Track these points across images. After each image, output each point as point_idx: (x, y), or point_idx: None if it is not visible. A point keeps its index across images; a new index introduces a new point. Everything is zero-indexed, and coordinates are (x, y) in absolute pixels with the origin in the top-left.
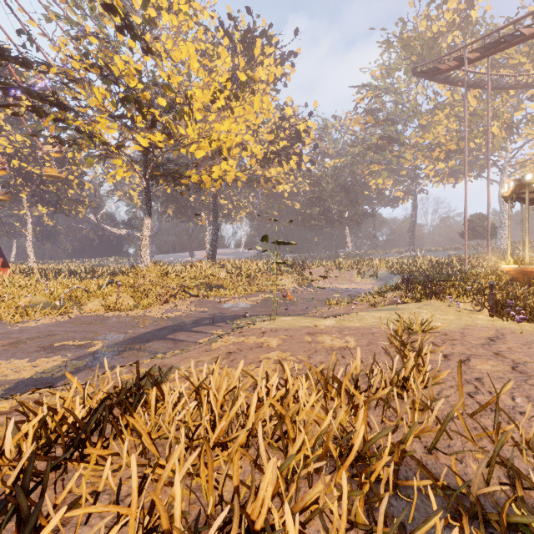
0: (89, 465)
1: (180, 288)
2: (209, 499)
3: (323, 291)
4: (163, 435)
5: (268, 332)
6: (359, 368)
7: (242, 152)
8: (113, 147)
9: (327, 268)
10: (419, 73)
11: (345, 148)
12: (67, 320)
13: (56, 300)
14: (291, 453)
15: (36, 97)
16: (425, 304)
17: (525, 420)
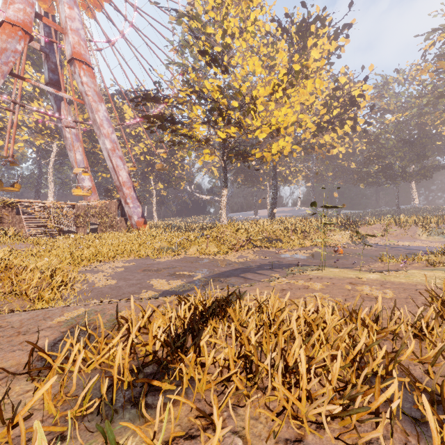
0: (210, 329)
1: (247, 240)
2: (267, 354)
3: (378, 247)
4: (244, 322)
5: (314, 279)
6: (379, 309)
7: (297, 128)
8: (204, 142)
9: (385, 225)
10: None
11: (410, 101)
12: (179, 259)
13: (173, 246)
14: (311, 340)
15: (162, 120)
16: None
17: None
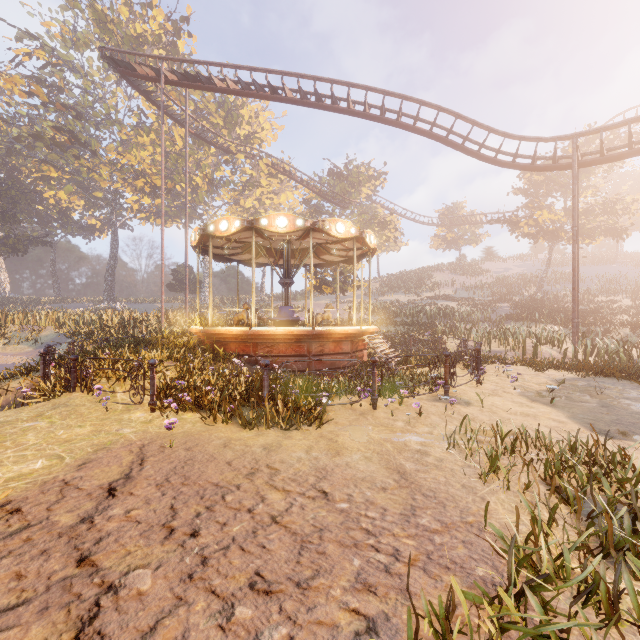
0: None
1: None
2: None
3: None
4: None
5: None
6: None
7: None
8: None
9: None
10: (109, 60)
11: None
12: None
13: None
14: None
15: None
16: (54, 406)
17: None
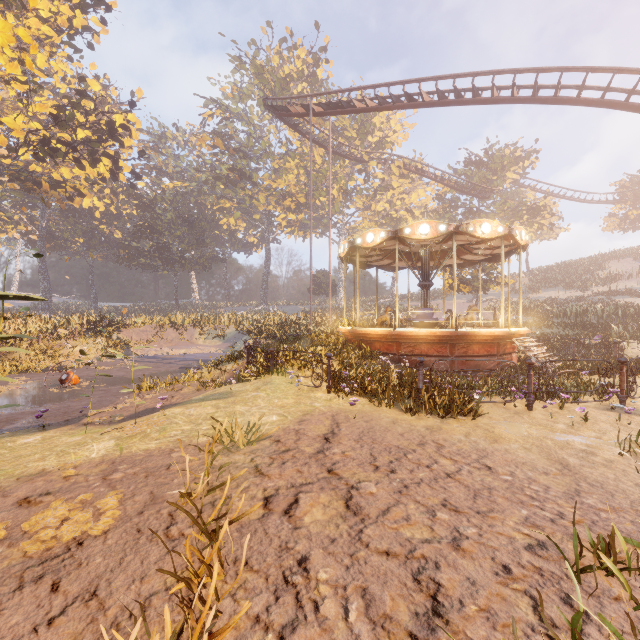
0: None
1: None
2: None
3: (145, 362)
4: None
5: None
6: None
7: None
8: None
9: (158, 326)
10: (270, 107)
11: (190, 171)
12: None
13: None
14: None
15: None
16: (264, 383)
17: None
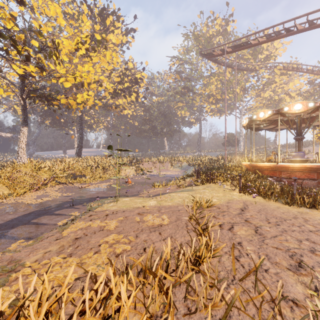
0: None
1: (51, 178)
2: None
3: (151, 177)
4: None
5: (110, 215)
6: (169, 254)
7: (98, 87)
8: None
9: (153, 162)
10: (203, 55)
11: (164, 92)
12: None
13: None
14: None
15: None
16: (207, 186)
17: (269, 277)
